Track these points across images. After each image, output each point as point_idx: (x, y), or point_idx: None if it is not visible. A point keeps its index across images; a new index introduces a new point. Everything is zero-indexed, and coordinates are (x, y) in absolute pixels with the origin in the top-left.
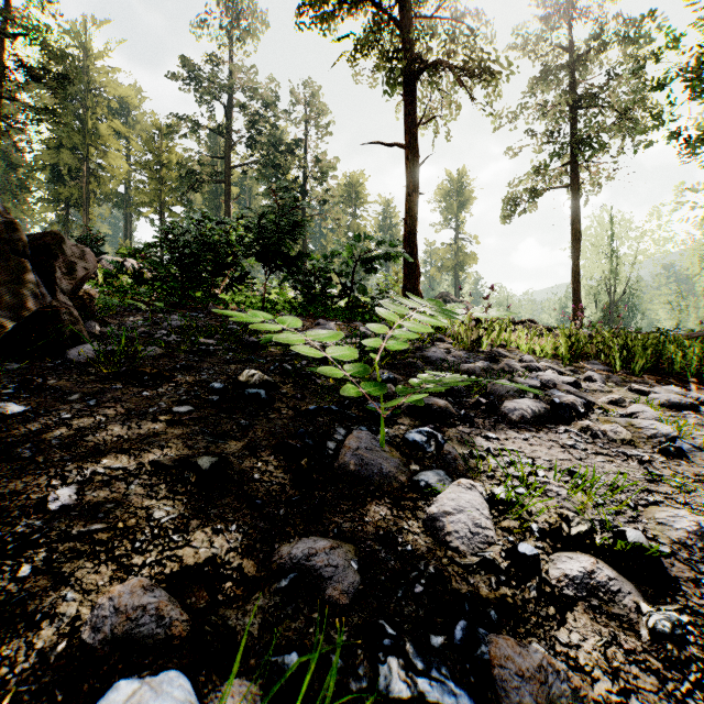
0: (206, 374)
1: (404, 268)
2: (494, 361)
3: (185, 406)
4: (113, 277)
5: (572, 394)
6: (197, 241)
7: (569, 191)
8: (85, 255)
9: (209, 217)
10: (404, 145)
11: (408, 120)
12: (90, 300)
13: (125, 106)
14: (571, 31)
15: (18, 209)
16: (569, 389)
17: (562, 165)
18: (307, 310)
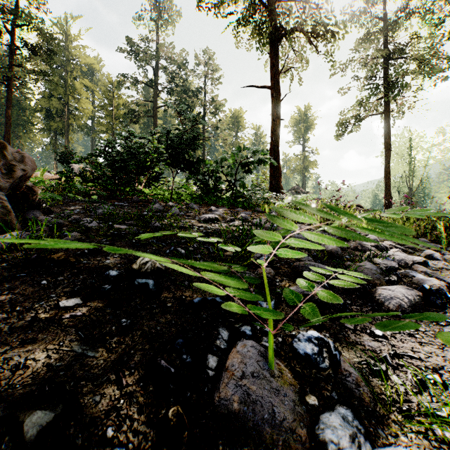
0: (109, 258)
1: (270, 170)
2: (346, 240)
3: (73, 299)
4: (73, 178)
5: (430, 275)
6: (126, 152)
7: (381, 117)
8: (24, 159)
9: (134, 135)
10: (270, 87)
11: (273, 69)
12: (33, 195)
13: (92, 70)
14: (383, 8)
15: (26, 136)
16: (425, 271)
17: (377, 99)
18: (203, 200)
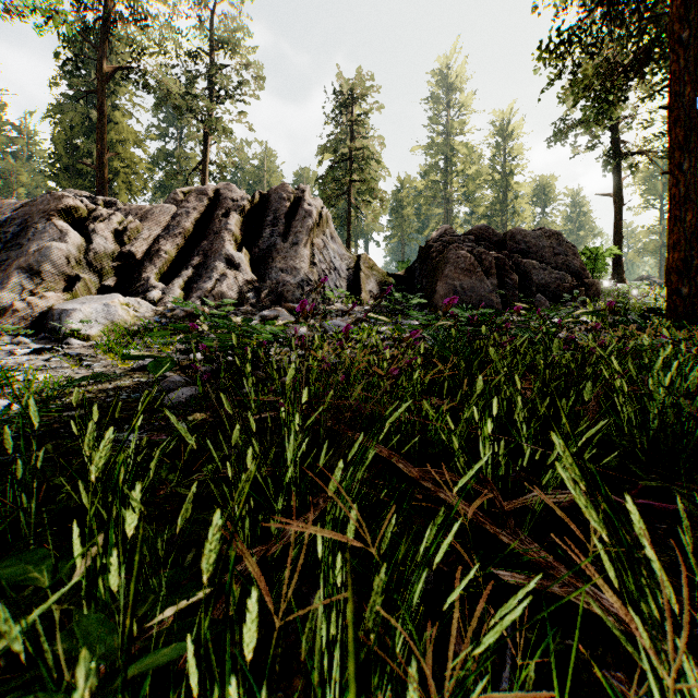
0: None
1: (613, 265)
2: None
3: None
4: None
5: None
6: None
7: None
8: None
9: None
10: (612, 194)
11: (616, 180)
12: None
13: None
14: None
15: None
16: None
17: None
18: None
